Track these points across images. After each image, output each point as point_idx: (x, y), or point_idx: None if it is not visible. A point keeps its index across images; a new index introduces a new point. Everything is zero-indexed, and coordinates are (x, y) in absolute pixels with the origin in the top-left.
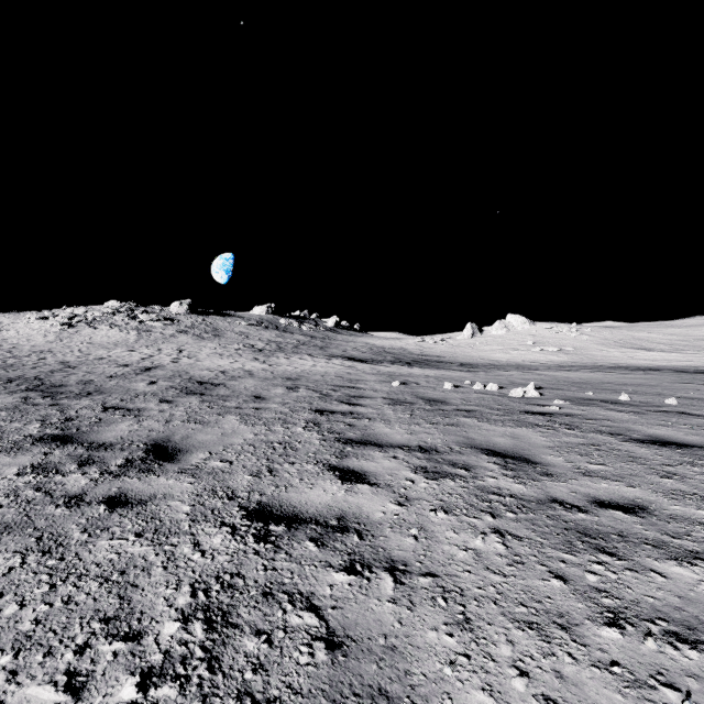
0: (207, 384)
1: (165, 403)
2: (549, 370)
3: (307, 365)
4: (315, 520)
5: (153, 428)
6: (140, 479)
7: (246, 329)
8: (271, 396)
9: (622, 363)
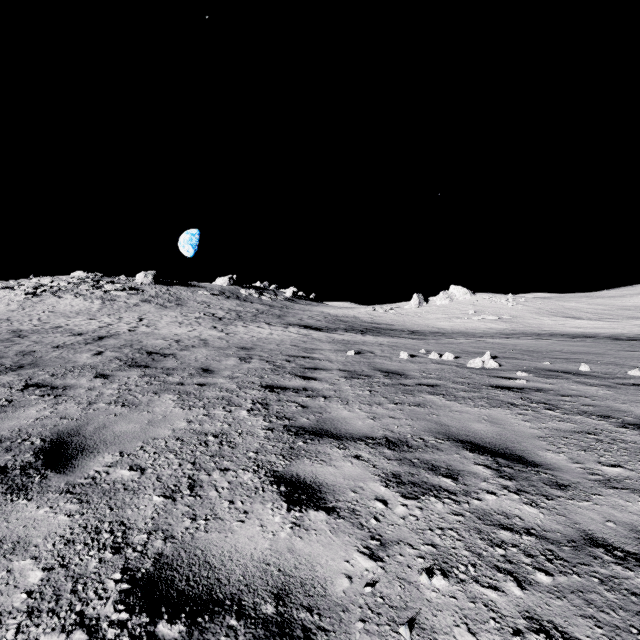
0: (156, 354)
1: (100, 378)
2: (493, 337)
3: (264, 334)
4: (237, 604)
5: (67, 414)
6: None
7: (209, 298)
8: (220, 368)
9: (556, 331)
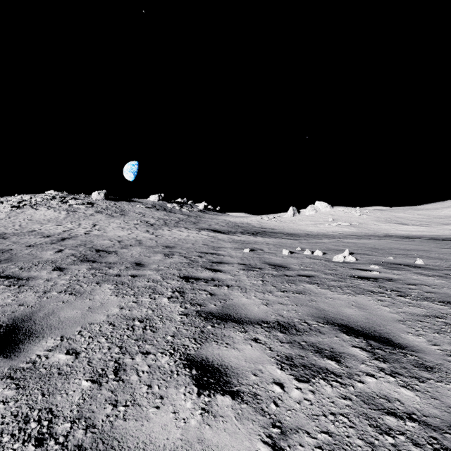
0: (102, 252)
1: (57, 270)
2: (347, 238)
3: (183, 236)
4: None
5: (25, 301)
6: None
7: (144, 210)
8: (149, 263)
9: (391, 233)
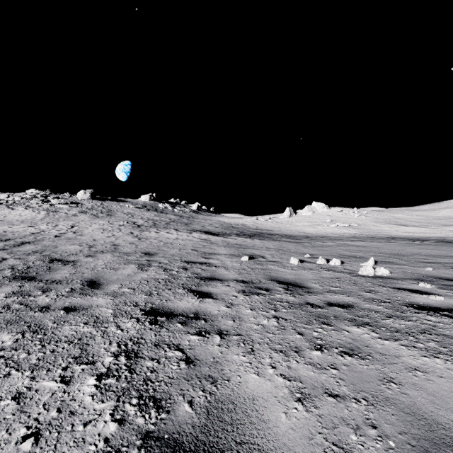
0: (57, 262)
1: None
2: (352, 240)
3: (171, 238)
4: None
5: None
6: None
7: (133, 210)
8: (110, 280)
9: (393, 235)
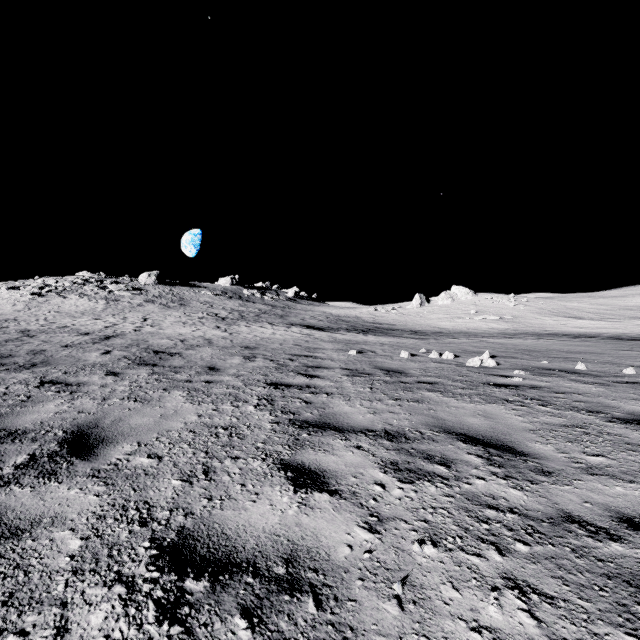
0: (163, 353)
1: (111, 375)
2: (494, 337)
3: (267, 333)
4: (253, 566)
5: (84, 408)
6: (33, 488)
7: (211, 299)
8: (226, 367)
9: (557, 330)
